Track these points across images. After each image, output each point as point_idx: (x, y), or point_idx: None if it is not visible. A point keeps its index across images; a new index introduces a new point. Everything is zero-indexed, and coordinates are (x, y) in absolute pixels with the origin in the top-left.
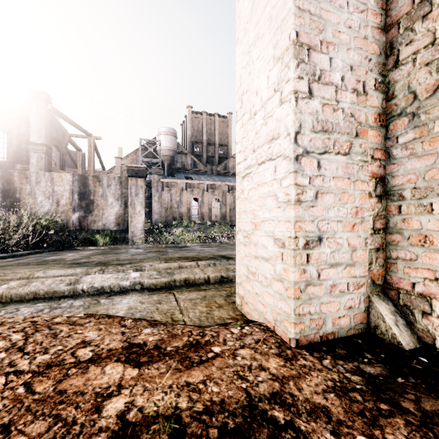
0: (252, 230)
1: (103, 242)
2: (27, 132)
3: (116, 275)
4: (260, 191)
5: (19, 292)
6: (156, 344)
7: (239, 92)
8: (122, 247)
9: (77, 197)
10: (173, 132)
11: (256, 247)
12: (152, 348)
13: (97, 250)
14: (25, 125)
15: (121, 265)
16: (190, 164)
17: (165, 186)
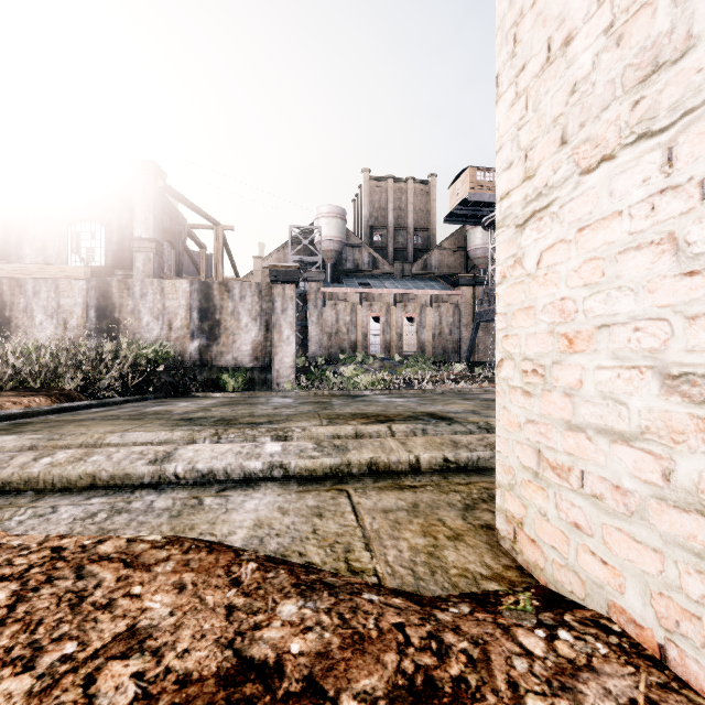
0: (557, 354)
1: (234, 386)
2: (130, 223)
3: (239, 447)
4: (593, 244)
5: (66, 473)
6: (310, 674)
7: (505, 25)
8: (261, 395)
9: (196, 316)
10: (340, 213)
11: (575, 401)
12: (298, 689)
13: (224, 397)
14: (128, 212)
15: (254, 426)
16: (367, 263)
17: (328, 300)
